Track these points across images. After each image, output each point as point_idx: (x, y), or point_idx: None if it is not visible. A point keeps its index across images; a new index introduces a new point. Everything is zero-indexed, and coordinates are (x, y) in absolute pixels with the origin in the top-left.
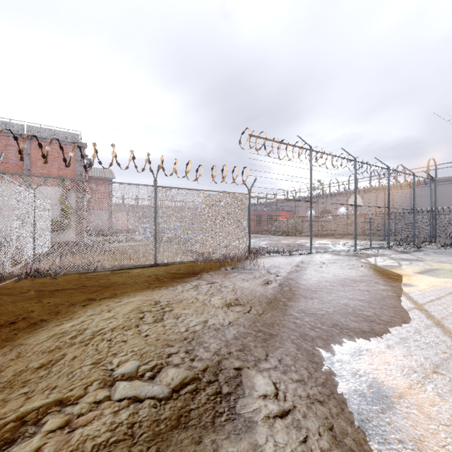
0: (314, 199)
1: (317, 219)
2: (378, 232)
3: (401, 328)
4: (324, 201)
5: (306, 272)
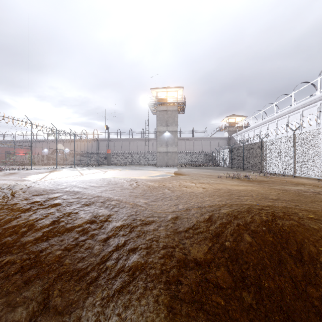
0: (48, 142)
1: (49, 155)
2: (83, 163)
3: (39, 175)
4: (55, 144)
5: (23, 171)
